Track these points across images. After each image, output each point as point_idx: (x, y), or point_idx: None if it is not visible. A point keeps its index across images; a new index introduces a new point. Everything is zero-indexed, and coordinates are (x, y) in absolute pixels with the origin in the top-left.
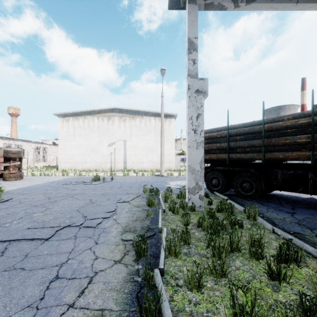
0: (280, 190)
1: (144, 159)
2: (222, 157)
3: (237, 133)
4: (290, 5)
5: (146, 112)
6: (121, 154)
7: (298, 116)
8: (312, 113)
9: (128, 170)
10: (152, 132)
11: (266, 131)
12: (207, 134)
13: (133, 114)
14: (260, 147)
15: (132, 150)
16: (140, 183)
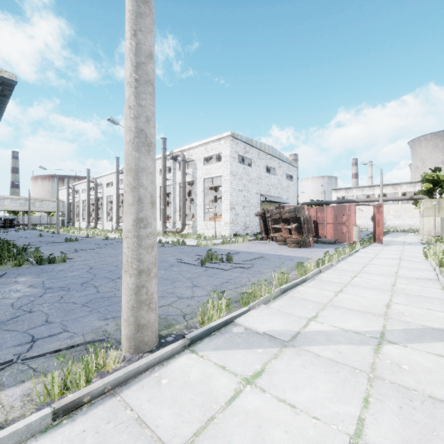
0: None
1: None
2: None
3: None
4: None
5: None
6: None
7: None
8: None
9: None
10: None
11: None
12: None
13: None
14: None
15: None
16: (115, 272)
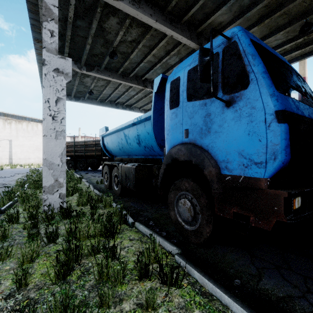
0: (89, 165)
1: (31, 156)
2: (72, 154)
3: (77, 145)
4: (92, 104)
5: (33, 119)
6: (6, 151)
7: (94, 141)
8: (95, 141)
9: (14, 165)
10: (39, 135)
11: (86, 145)
12: (67, 144)
13: (20, 118)
14: (85, 150)
15: (18, 148)
16: (28, 170)
